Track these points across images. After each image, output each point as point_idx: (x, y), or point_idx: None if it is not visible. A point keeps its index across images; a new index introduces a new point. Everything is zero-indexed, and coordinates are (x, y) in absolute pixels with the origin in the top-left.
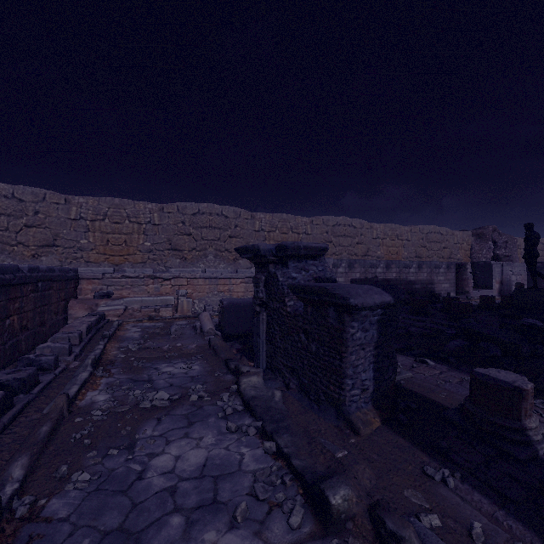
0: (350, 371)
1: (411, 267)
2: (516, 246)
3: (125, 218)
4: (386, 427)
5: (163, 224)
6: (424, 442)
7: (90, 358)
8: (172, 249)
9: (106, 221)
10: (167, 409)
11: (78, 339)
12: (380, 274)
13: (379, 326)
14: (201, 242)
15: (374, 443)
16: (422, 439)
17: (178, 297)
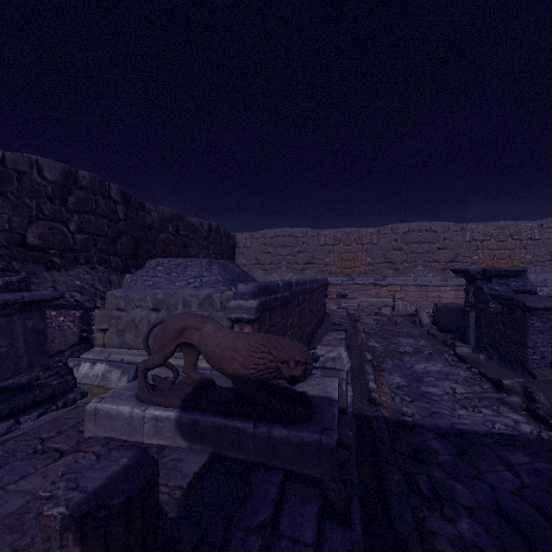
0: (531, 344)
1: None
2: None
3: (353, 241)
4: None
5: (380, 243)
6: None
7: (361, 328)
8: (387, 262)
9: (341, 245)
10: (412, 354)
11: (347, 319)
12: None
13: None
14: (411, 255)
15: (545, 383)
16: None
17: (394, 300)
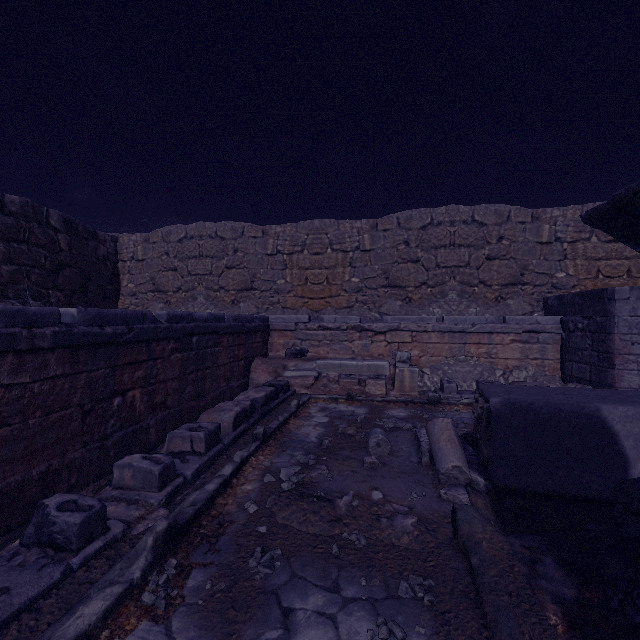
0: None
1: None
2: None
3: (326, 245)
4: None
5: (376, 249)
6: None
7: (154, 530)
8: (390, 286)
9: (305, 253)
10: None
11: (204, 443)
12: None
13: None
14: (436, 272)
15: None
16: None
17: (394, 364)
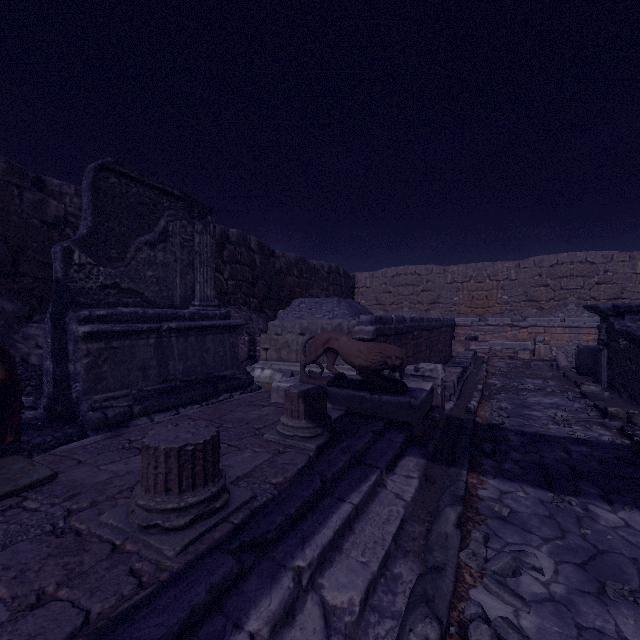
0: None
1: None
2: None
3: (486, 277)
4: None
5: (519, 279)
6: None
7: (484, 367)
8: (528, 300)
9: (471, 282)
10: (532, 390)
11: (471, 360)
12: None
13: None
14: (560, 292)
15: None
16: None
17: (534, 343)
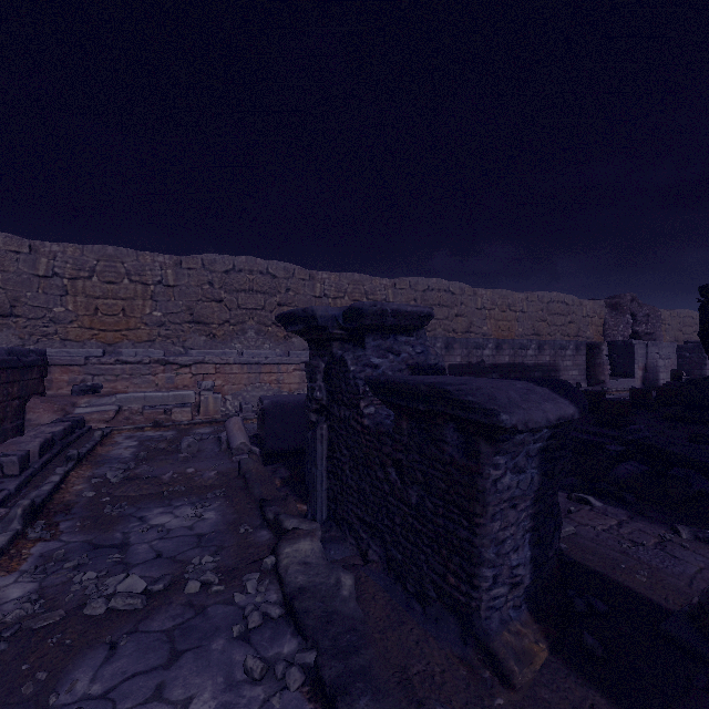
0: (491, 553)
1: (530, 348)
2: (660, 321)
3: (123, 275)
4: (560, 661)
5: (181, 286)
6: (650, 708)
7: (21, 505)
8: (195, 322)
9: (94, 280)
10: (135, 616)
11: (18, 466)
12: (488, 358)
13: (542, 461)
14: (238, 312)
15: None
16: (643, 700)
17: (200, 392)
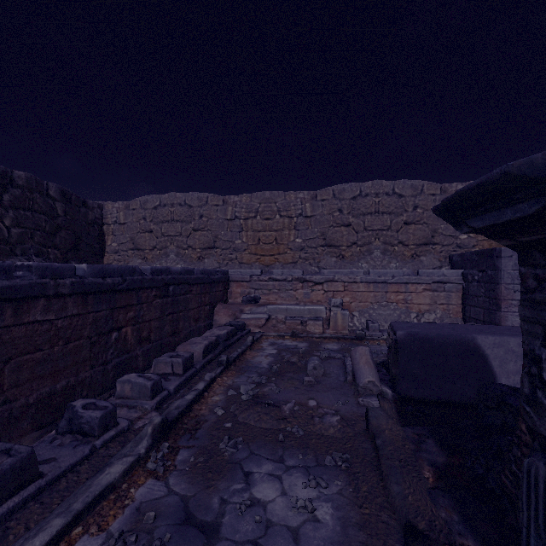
0: None
1: None
2: None
3: (275, 212)
4: None
5: (316, 215)
6: None
7: (152, 422)
8: (327, 245)
9: (258, 218)
10: None
11: (182, 367)
12: None
13: None
14: (364, 234)
15: None
16: None
17: (330, 308)
